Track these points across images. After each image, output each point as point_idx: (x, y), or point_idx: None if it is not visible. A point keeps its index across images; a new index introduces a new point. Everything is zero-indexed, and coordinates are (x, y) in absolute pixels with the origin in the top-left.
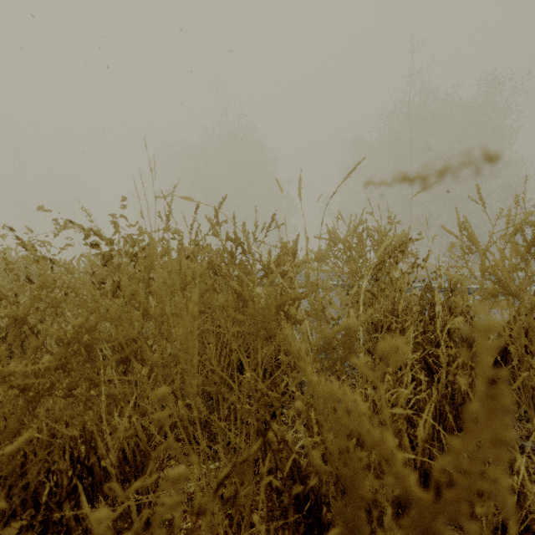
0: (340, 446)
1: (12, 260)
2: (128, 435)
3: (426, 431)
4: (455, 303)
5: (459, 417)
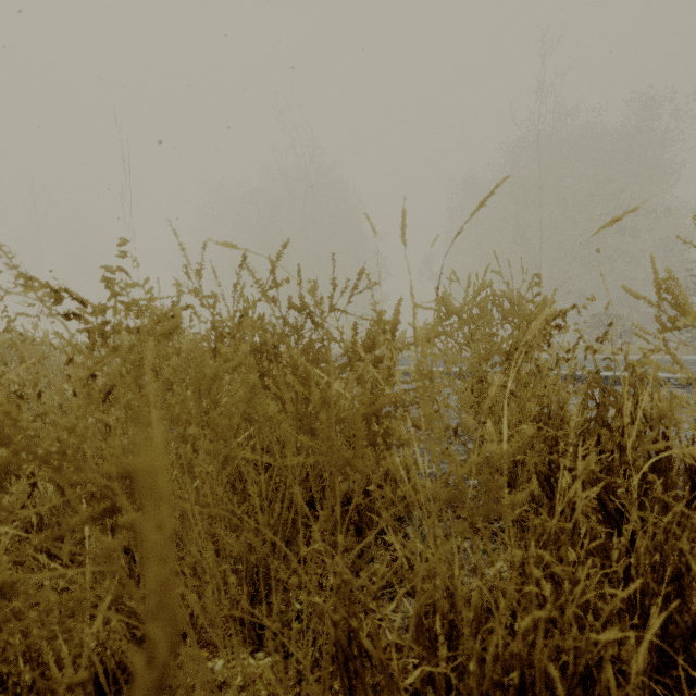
0: (487, 685)
1: (2, 339)
2: (83, 682)
3: (643, 653)
4: (659, 411)
5: (668, 599)
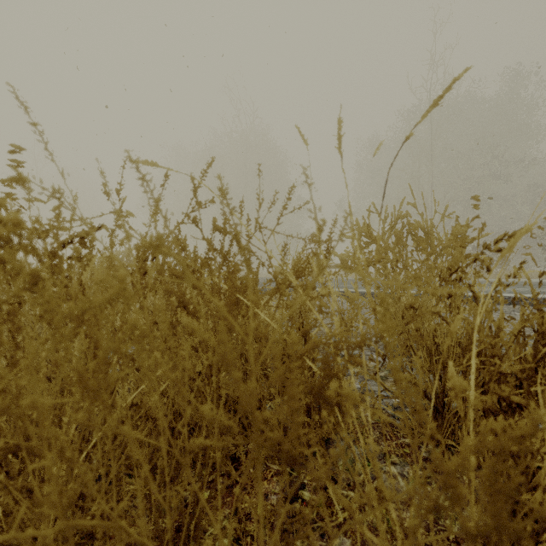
0: None
1: None
2: None
3: None
4: None
5: None
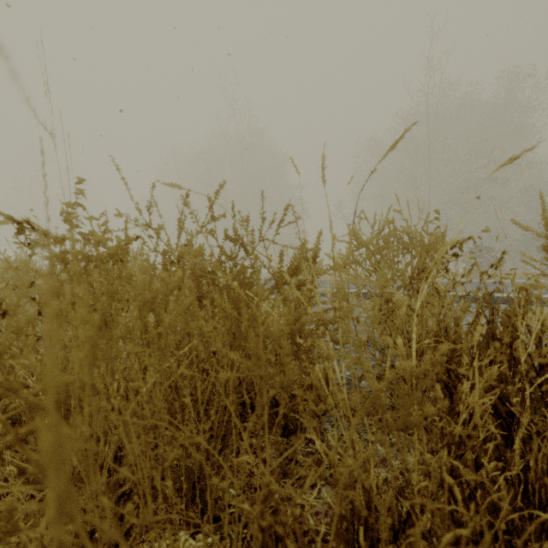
0: None
1: None
2: None
3: None
4: None
5: None
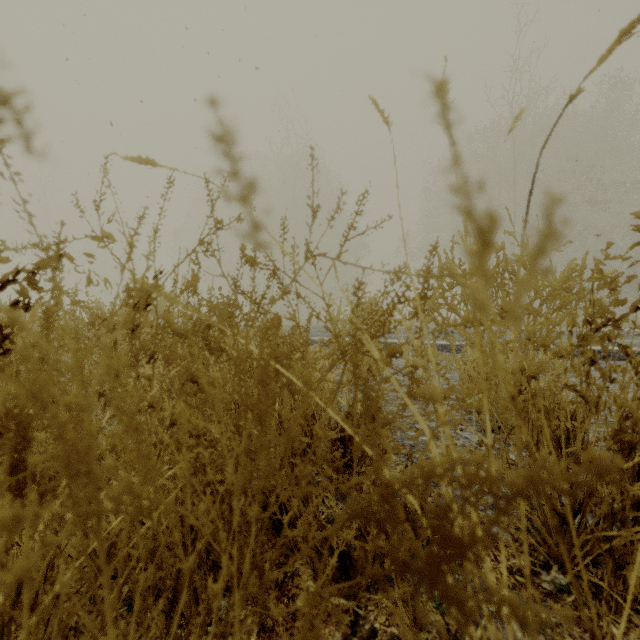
0: None
1: None
2: None
3: None
4: None
5: None
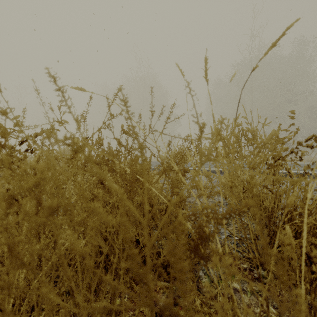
0: None
1: None
2: None
3: None
4: None
5: None
